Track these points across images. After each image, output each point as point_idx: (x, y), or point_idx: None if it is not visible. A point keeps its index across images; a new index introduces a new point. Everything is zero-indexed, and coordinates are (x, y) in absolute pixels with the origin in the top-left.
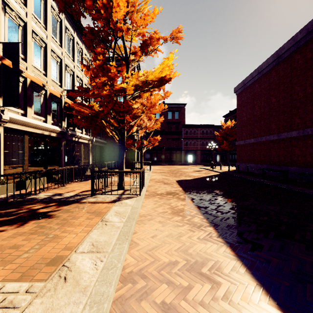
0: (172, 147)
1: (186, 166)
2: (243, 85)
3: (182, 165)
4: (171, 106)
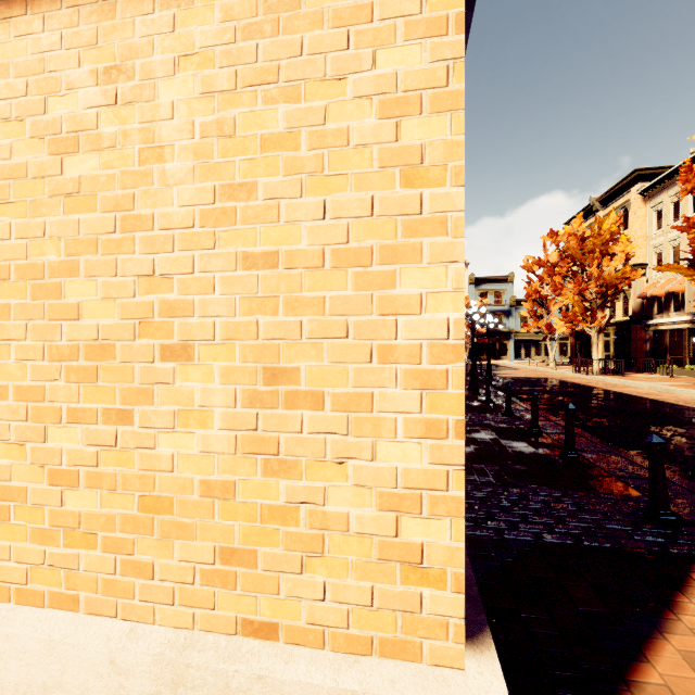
0: None
1: None
2: None
3: None
4: None
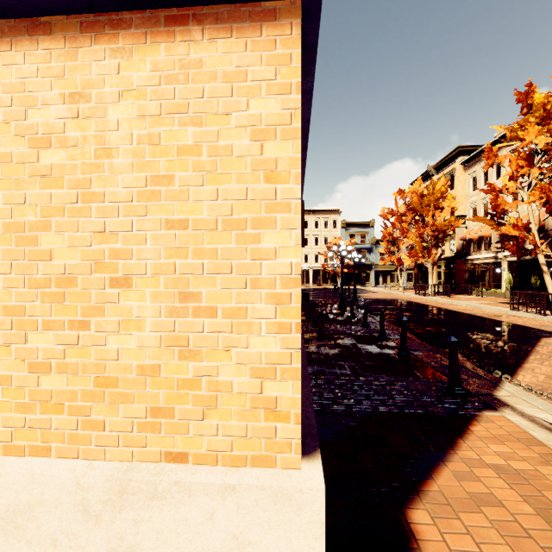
0: None
1: None
2: None
3: None
4: None
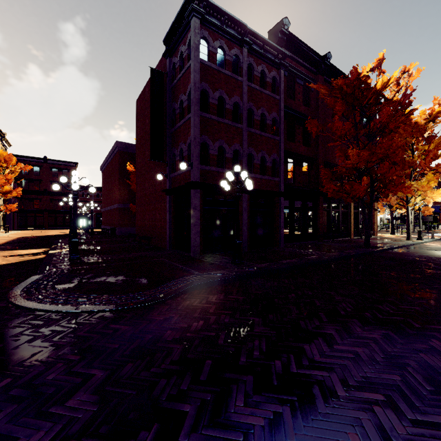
0: (59, 210)
1: (65, 230)
2: (101, 168)
3: (64, 229)
4: (57, 163)
